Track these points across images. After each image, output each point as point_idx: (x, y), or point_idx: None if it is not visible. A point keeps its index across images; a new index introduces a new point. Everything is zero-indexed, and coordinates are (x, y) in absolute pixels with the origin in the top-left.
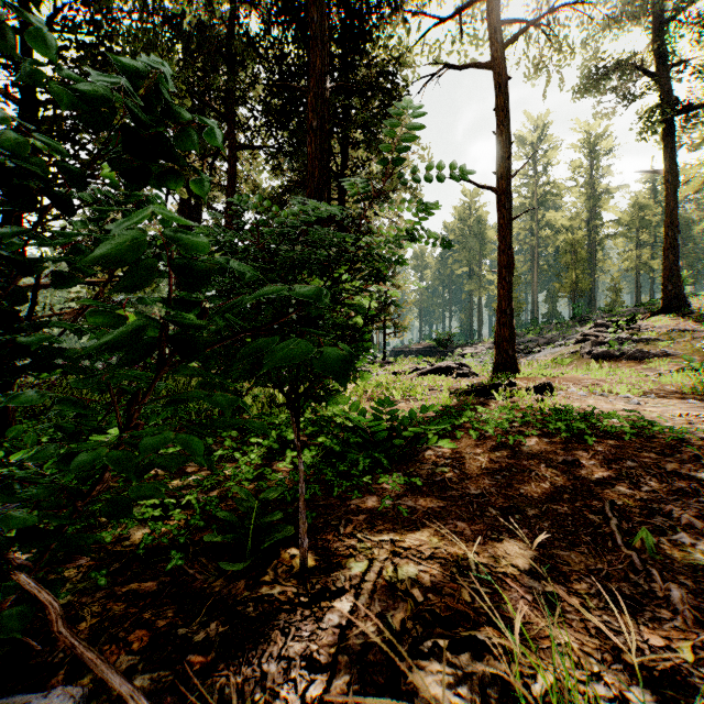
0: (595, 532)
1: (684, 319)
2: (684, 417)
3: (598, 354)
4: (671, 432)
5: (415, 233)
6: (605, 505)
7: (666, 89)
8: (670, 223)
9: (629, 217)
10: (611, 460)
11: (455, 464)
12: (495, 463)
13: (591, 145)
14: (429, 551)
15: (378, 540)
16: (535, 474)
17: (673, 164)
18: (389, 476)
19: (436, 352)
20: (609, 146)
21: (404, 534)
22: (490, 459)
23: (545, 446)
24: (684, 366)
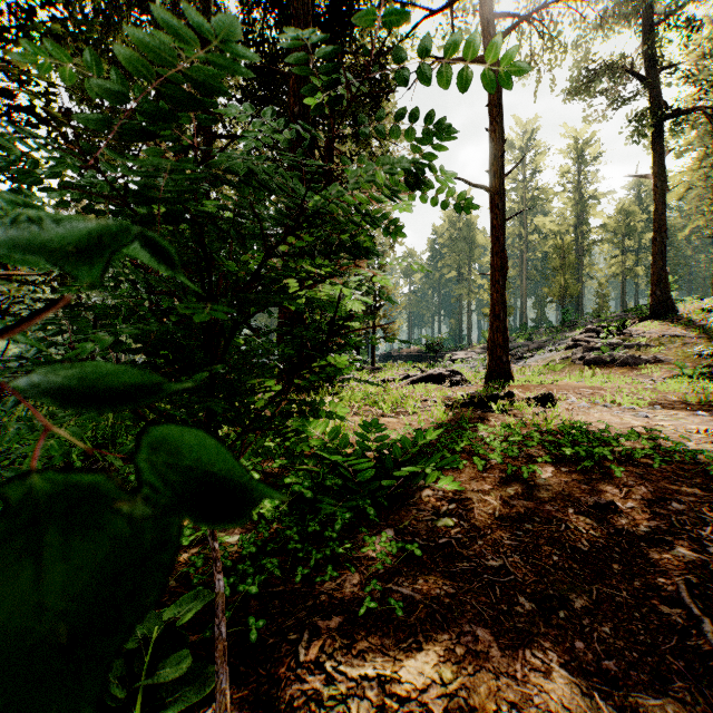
0: (684, 648)
1: (674, 325)
2: (703, 433)
3: (590, 360)
4: (708, 459)
5: (418, 183)
6: (679, 589)
7: (654, 94)
8: (659, 229)
9: (616, 223)
10: (651, 500)
11: (462, 512)
12: (511, 508)
13: (578, 151)
14: (440, 704)
15: (359, 676)
16: (565, 527)
17: (662, 169)
18: (377, 536)
19: (425, 357)
20: (596, 152)
21: (398, 659)
22: (503, 501)
23: (564, 478)
24: (677, 373)
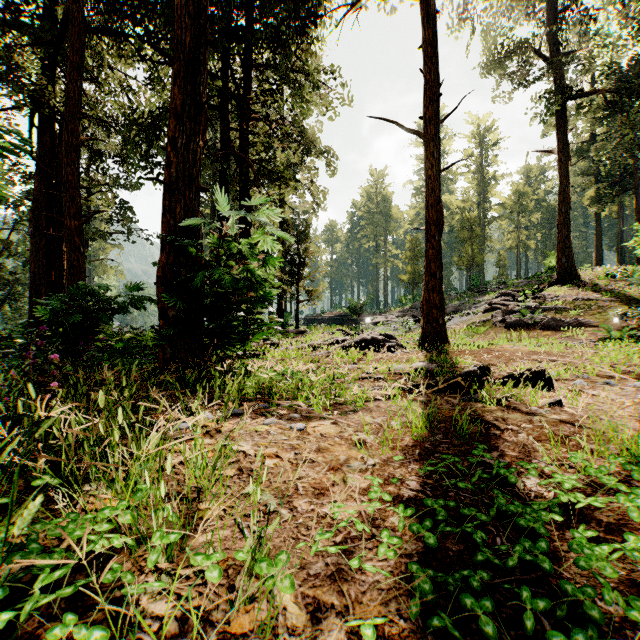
0: None
1: (582, 289)
2: None
3: (512, 323)
4: None
5: None
6: None
7: (560, 75)
8: (564, 200)
9: (512, 202)
10: None
11: None
12: None
13: (481, 137)
14: None
15: None
16: None
17: (566, 145)
18: None
19: (347, 320)
20: (496, 139)
21: None
22: None
23: None
24: (604, 335)
